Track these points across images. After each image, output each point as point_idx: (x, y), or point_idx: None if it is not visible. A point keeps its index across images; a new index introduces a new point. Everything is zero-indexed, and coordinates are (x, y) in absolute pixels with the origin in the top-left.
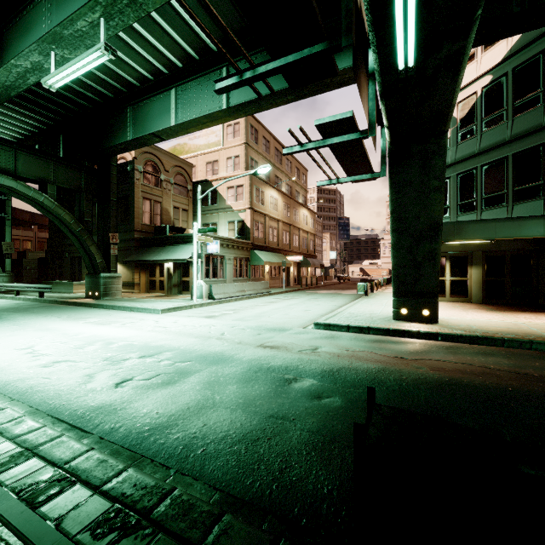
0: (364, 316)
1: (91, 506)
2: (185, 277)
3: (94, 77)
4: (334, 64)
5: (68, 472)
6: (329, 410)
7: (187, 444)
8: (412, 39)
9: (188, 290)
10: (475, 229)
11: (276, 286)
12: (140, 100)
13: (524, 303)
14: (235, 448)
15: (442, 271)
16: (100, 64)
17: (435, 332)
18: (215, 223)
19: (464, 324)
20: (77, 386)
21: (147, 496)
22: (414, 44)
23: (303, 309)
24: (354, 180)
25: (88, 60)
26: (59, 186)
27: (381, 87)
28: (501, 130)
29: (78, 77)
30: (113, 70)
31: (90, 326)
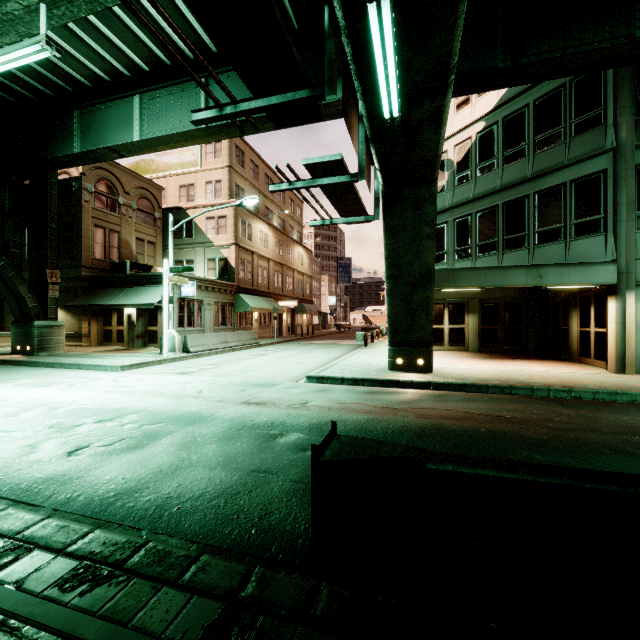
0: (360, 367)
1: (56, 566)
2: (152, 326)
3: (25, 67)
4: (319, 109)
5: (22, 541)
6: None
7: (161, 505)
8: (395, 93)
9: (156, 342)
10: (467, 277)
11: (266, 336)
12: (91, 104)
13: (515, 351)
14: (214, 503)
15: (441, 319)
16: None
17: (427, 381)
18: (191, 260)
19: (456, 372)
20: (15, 458)
21: (119, 550)
22: (397, 97)
23: (296, 362)
24: (348, 222)
25: (23, 53)
26: None
27: (369, 132)
28: (493, 178)
29: None
30: (54, 62)
31: (23, 389)
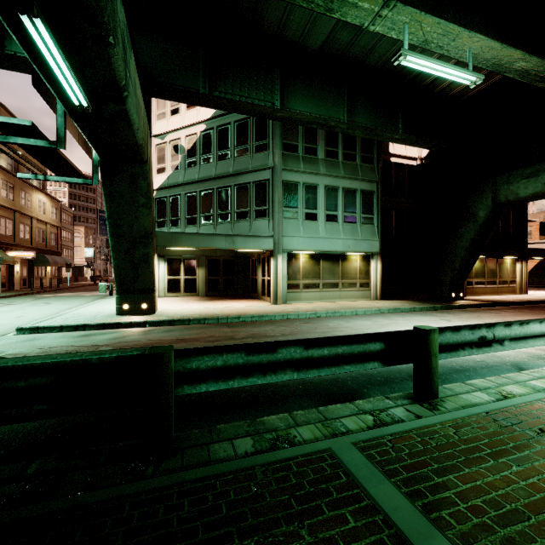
0: (88, 315)
1: None
2: None
3: None
4: None
5: None
6: None
7: None
8: (76, 88)
9: None
10: (186, 239)
11: None
12: None
13: (231, 294)
14: None
15: (178, 271)
16: None
17: (144, 321)
18: None
19: (174, 312)
20: None
21: None
22: (81, 92)
23: (15, 316)
24: (65, 181)
25: None
26: None
27: (66, 109)
28: (211, 168)
29: None
30: None
31: None
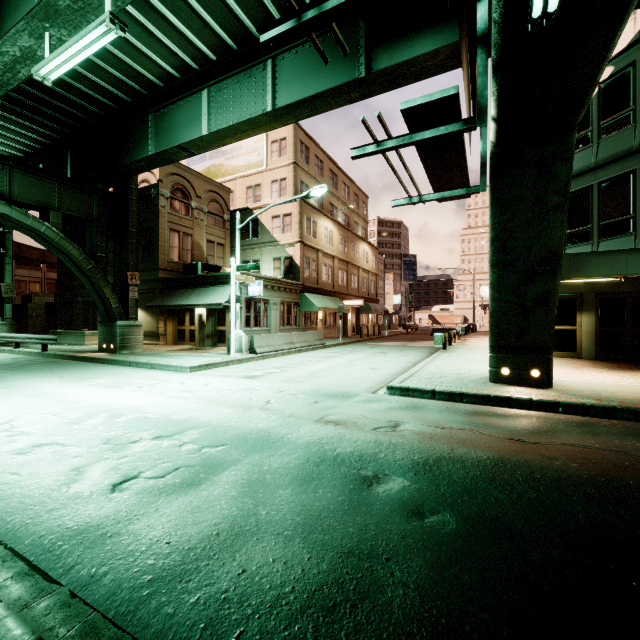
0: (450, 377)
1: None
2: (220, 325)
3: (106, 74)
4: None
5: None
6: (442, 541)
7: (213, 619)
8: None
9: (224, 342)
10: (599, 263)
11: (331, 337)
12: (164, 106)
13: None
14: (296, 629)
15: None
16: (113, 57)
17: (554, 401)
18: (258, 260)
19: (587, 388)
20: (55, 488)
21: None
22: None
23: (369, 367)
24: (443, 198)
25: (90, 38)
26: (64, 213)
27: (498, 52)
28: (627, 136)
29: (86, 75)
30: (130, 65)
31: (96, 390)
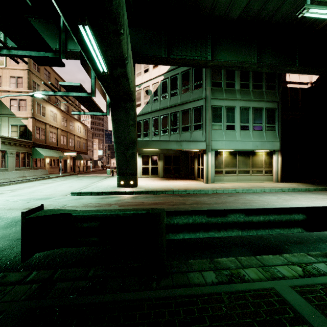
0: (103, 186)
1: None
2: None
3: None
4: (61, 62)
5: None
6: None
7: None
8: (102, 62)
9: None
10: (153, 144)
11: (55, 173)
12: None
13: (178, 176)
14: None
15: (148, 162)
16: None
17: (132, 191)
18: None
19: (147, 186)
20: None
21: None
22: (104, 64)
23: (69, 186)
24: (93, 114)
25: None
26: None
27: (96, 75)
28: (167, 102)
29: None
30: None
31: None
